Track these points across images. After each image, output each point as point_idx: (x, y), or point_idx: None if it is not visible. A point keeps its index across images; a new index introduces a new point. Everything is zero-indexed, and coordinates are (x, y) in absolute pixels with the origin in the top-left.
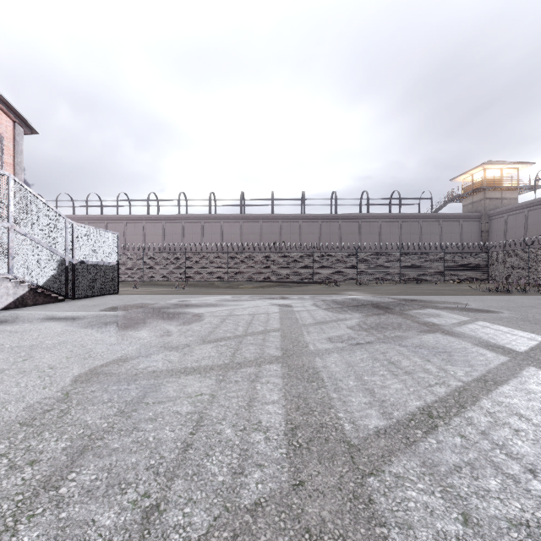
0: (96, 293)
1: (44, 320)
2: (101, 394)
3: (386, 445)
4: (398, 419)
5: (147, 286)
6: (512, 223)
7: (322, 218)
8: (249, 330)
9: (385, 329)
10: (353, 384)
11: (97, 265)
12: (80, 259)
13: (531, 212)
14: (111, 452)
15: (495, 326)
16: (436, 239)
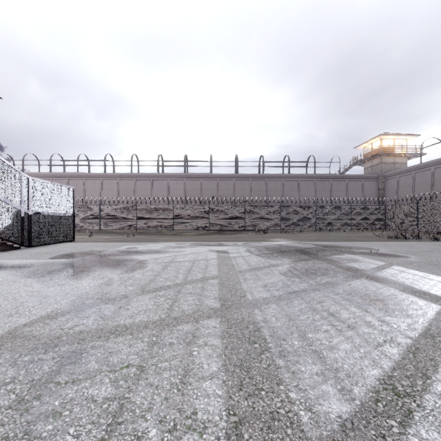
0: (52, 241)
1: None
2: (6, 369)
3: None
4: (362, 400)
5: (103, 234)
6: (403, 183)
7: (252, 177)
8: (189, 278)
9: (314, 275)
10: (298, 344)
11: (53, 216)
12: (36, 211)
13: (417, 174)
14: None
15: (410, 271)
16: (343, 195)
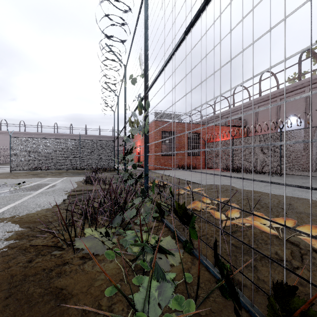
0: None
1: None
2: None
3: None
4: None
5: None
6: None
7: (93, 136)
8: None
9: None
10: None
11: None
12: None
13: None
14: None
15: None
16: None
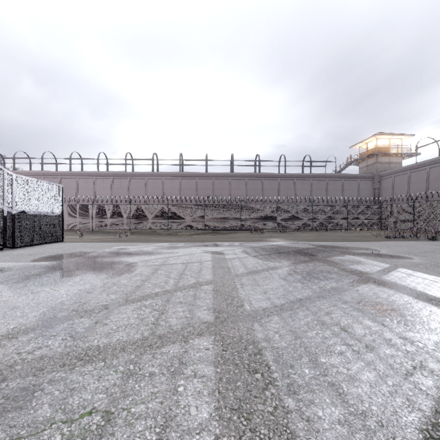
0: (39, 242)
1: None
2: None
3: None
4: None
5: (95, 234)
6: (398, 182)
7: (248, 176)
8: (180, 284)
9: (317, 279)
10: (310, 373)
11: (40, 215)
12: (21, 210)
13: (413, 173)
14: None
15: (419, 274)
16: (339, 195)
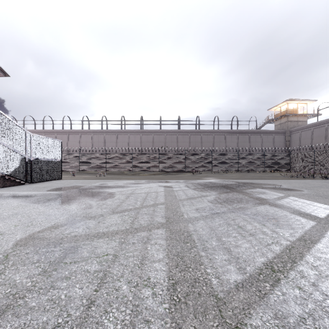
0: (47, 179)
1: (7, 198)
2: (33, 255)
3: (245, 297)
4: (250, 274)
5: (81, 174)
6: (304, 136)
7: (190, 132)
8: (144, 204)
9: (232, 202)
10: (215, 244)
11: (47, 161)
12: (36, 157)
13: (315, 129)
14: (27, 311)
15: (301, 200)
16: (259, 145)
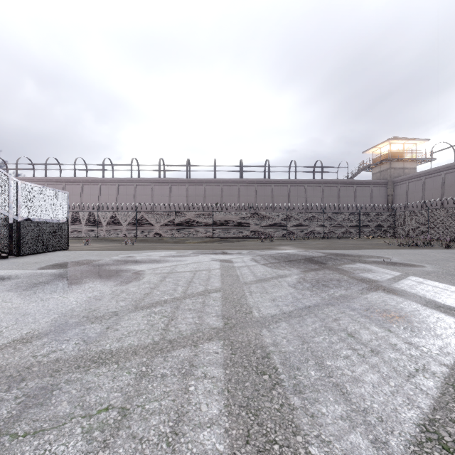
0: (44, 250)
1: None
2: None
3: None
4: None
5: (100, 242)
6: (412, 188)
7: (257, 182)
8: (189, 291)
9: (326, 287)
10: (316, 375)
11: (45, 223)
12: (26, 217)
13: (427, 179)
14: None
15: (429, 282)
16: (351, 201)
